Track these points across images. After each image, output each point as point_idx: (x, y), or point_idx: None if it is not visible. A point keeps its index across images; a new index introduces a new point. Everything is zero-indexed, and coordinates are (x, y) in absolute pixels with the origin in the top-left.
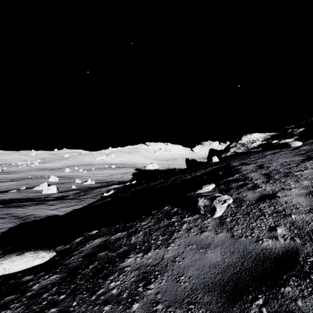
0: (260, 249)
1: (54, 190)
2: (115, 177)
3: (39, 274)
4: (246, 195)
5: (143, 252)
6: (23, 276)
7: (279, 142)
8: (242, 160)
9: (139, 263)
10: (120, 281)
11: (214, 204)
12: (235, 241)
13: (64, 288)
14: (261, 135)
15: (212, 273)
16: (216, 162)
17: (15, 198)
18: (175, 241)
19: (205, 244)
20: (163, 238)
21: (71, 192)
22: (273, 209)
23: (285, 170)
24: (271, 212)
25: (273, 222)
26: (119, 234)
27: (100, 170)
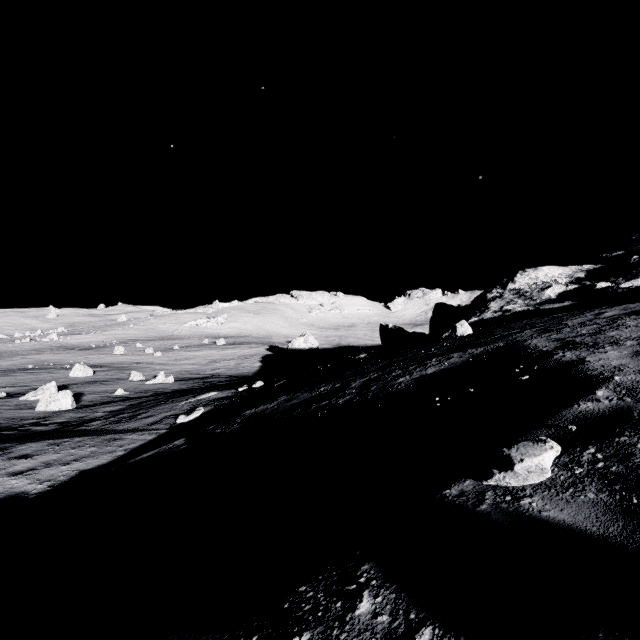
0: None
1: (66, 404)
2: (222, 366)
3: None
4: None
5: None
6: None
7: (619, 286)
8: (551, 333)
9: None
10: None
11: None
12: None
13: None
14: (561, 270)
15: None
16: (464, 336)
17: None
18: None
19: None
20: None
21: (102, 410)
22: None
23: None
24: None
25: None
26: None
27: (191, 350)
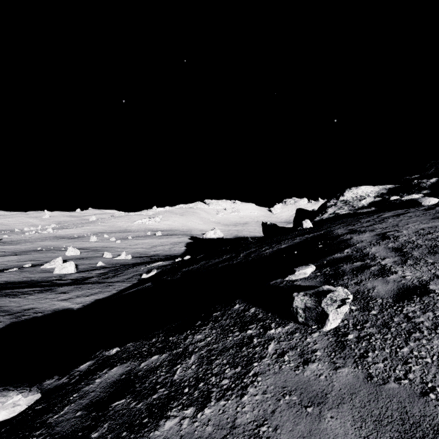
0: (438, 416)
1: (71, 269)
2: (160, 249)
3: None
4: (374, 287)
5: (196, 405)
6: None
7: (401, 199)
8: (349, 226)
9: (186, 434)
10: None
11: (323, 307)
12: (377, 391)
13: None
14: (373, 188)
15: None
16: (308, 228)
17: (12, 281)
18: (256, 381)
19: (316, 394)
20: (232, 372)
21: (95, 273)
22: (433, 316)
23: (428, 242)
24: (430, 323)
25: None
26: (154, 357)
27: (139, 239)
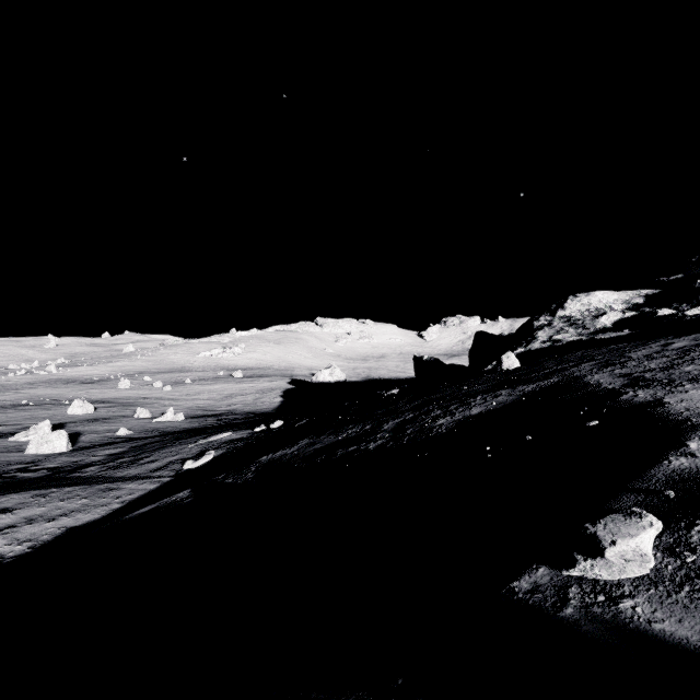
0: None
1: (60, 445)
2: (239, 402)
3: None
4: None
5: None
6: None
7: (684, 313)
8: (613, 367)
9: None
10: None
11: None
12: None
13: None
14: (617, 295)
15: None
16: (511, 370)
17: None
18: None
19: None
20: None
21: (101, 453)
22: None
23: None
24: None
25: None
26: None
27: (204, 383)
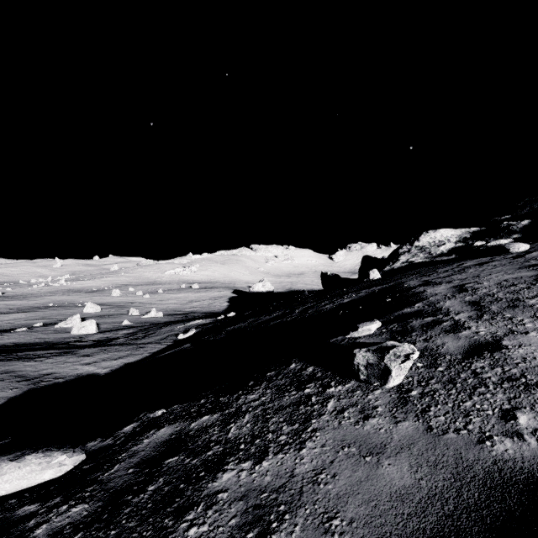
0: (490, 459)
1: (92, 329)
2: (198, 305)
3: (51, 501)
4: (443, 344)
5: (253, 459)
6: (20, 505)
7: (487, 244)
8: (424, 277)
9: (245, 484)
10: (207, 525)
11: (386, 362)
12: (436, 441)
13: (96, 537)
14: (454, 232)
15: (396, 513)
16: (376, 280)
17: (23, 343)
18: (314, 436)
19: (375, 446)
20: (290, 429)
21: (121, 333)
22: (501, 372)
23: (509, 295)
24: (497, 378)
25: (506, 400)
26: (205, 417)
27: (172, 293)
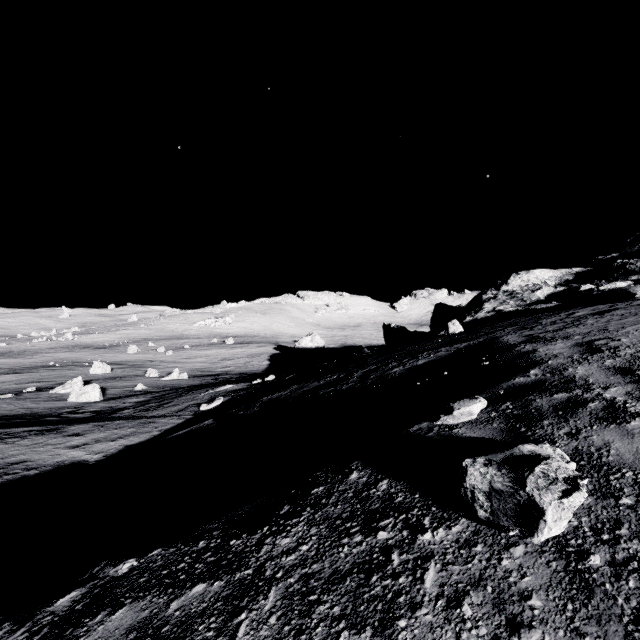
0: None
1: (95, 396)
2: (232, 365)
3: None
4: (607, 445)
5: None
6: None
7: (599, 288)
8: (524, 330)
9: None
10: None
11: (532, 493)
12: None
13: None
14: (552, 273)
15: None
16: (456, 334)
17: (3, 415)
18: None
19: None
20: None
21: (130, 401)
22: None
23: None
24: None
25: None
26: (198, 588)
27: (201, 349)
